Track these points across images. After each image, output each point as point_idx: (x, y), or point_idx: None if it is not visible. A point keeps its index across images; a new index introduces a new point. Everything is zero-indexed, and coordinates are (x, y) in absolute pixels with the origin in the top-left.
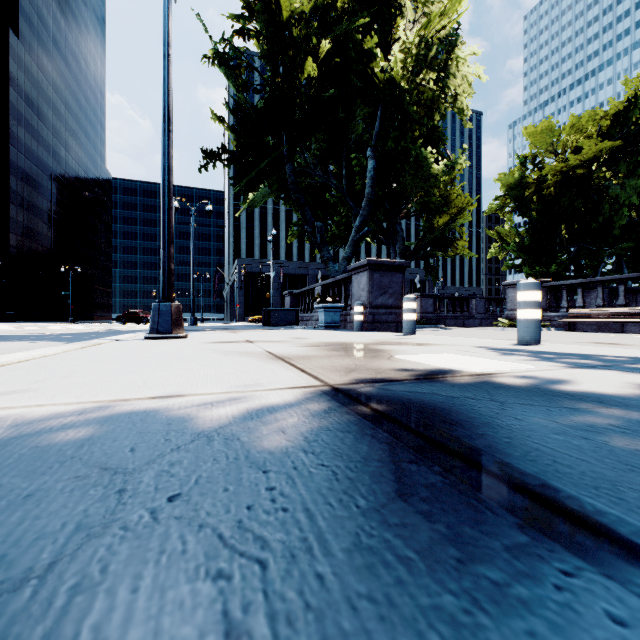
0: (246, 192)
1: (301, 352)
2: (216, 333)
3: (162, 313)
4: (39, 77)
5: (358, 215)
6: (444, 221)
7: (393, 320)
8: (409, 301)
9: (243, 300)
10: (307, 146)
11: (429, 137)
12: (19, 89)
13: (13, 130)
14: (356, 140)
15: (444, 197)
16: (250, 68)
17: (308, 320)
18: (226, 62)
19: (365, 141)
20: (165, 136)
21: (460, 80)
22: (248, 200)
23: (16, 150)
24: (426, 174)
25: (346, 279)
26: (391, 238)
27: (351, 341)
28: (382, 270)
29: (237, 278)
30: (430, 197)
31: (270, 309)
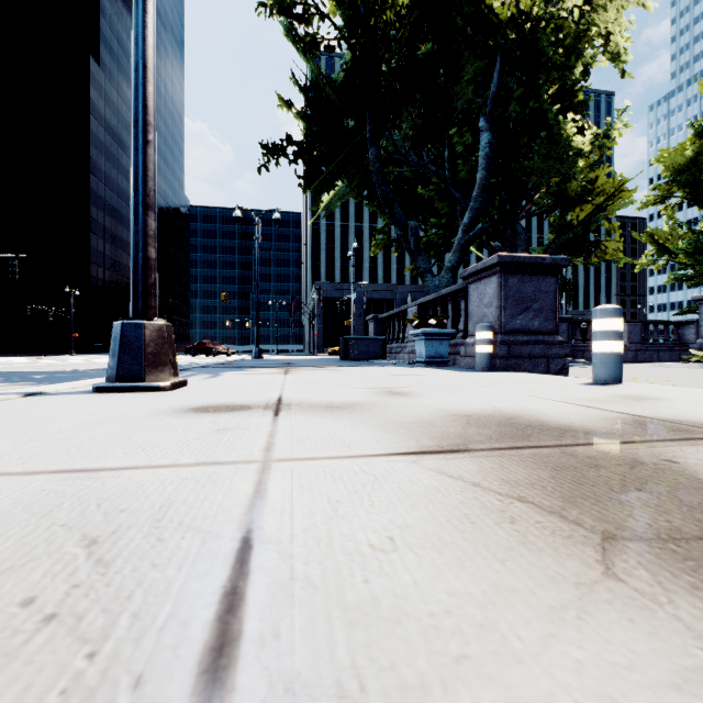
0: (319, 191)
1: (440, 587)
2: (256, 374)
3: (126, 341)
4: (119, 104)
5: (467, 209)
6: (587, 215)
7: (541, 353)
8: (609, 316)
9: (322, 329)
10: (396, 127)
11: (565, 101)
12: (99, 117)
13: (94, 159)
14: (463, 108)
15: (588, 181)
16: (321, 16)
17: (398, 352)
18: (289, 10)
19: (476, 108)
20: (137, 6)
21: (614, 13)
22: (323, 206)
23: (97, 179)
24: (562, 150)
25: (456, 293)
26: (509, 243)
27: (532, 411)
28: (522, 272)
29: (315, 304)
30: (568, 182)
31: (348, 338)
